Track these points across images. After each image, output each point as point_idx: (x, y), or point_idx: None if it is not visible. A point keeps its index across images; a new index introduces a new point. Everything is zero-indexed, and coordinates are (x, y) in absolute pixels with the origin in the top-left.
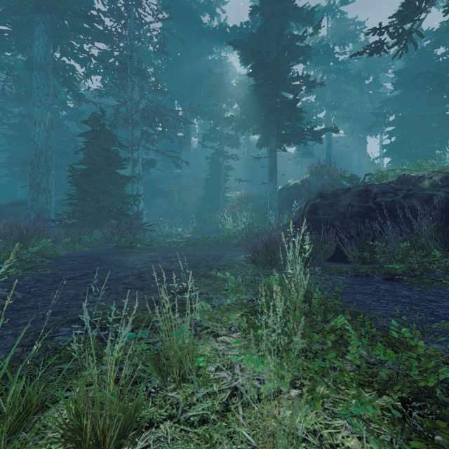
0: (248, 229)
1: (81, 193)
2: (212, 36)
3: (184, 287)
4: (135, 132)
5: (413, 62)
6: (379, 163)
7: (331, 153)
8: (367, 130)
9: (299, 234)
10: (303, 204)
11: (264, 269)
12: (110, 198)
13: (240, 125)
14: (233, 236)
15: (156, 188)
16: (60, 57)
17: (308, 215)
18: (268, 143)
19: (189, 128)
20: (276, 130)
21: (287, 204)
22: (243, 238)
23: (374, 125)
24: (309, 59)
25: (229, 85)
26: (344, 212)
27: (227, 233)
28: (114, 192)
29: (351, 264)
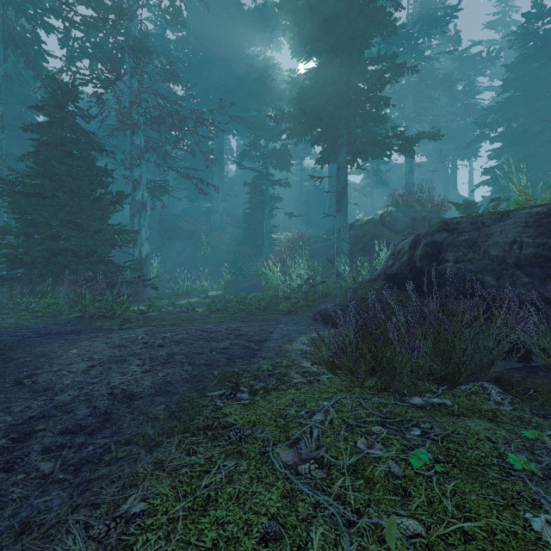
0: (308, 287)
1: (27, 226)
2: (254, 20)
3: (99, 549)
4: (135, 140)
5: (532, 52)
6: (469, 197)
7: (413, 181)
8: (465, 148)
9: (430, 304)
10: (404, 244)
11: (364, 395)
12: (80, 234)
13: (293, 127)
14: (284, 297)
15: (177, 227)
16: (16, 18)
17: (422, 262)
18: (333, 158)
19: (223, 145)
20: (347, 135)
21: (361, 247)
22: (300, 301)
23: (477, 139)
24: (393, 35)
25: (277, 89)
26: (501, 256)
27: (274, 291)
28: (89, 225)
29: (547, 370)
